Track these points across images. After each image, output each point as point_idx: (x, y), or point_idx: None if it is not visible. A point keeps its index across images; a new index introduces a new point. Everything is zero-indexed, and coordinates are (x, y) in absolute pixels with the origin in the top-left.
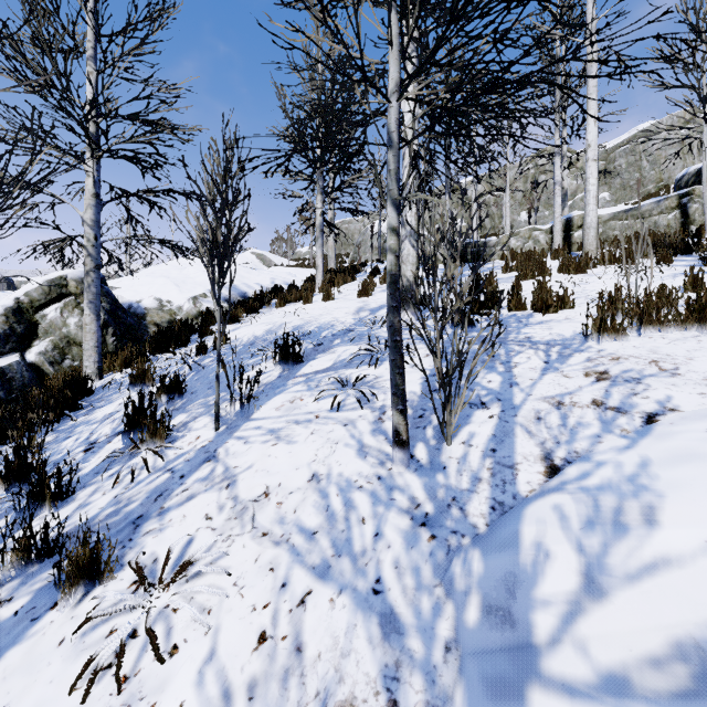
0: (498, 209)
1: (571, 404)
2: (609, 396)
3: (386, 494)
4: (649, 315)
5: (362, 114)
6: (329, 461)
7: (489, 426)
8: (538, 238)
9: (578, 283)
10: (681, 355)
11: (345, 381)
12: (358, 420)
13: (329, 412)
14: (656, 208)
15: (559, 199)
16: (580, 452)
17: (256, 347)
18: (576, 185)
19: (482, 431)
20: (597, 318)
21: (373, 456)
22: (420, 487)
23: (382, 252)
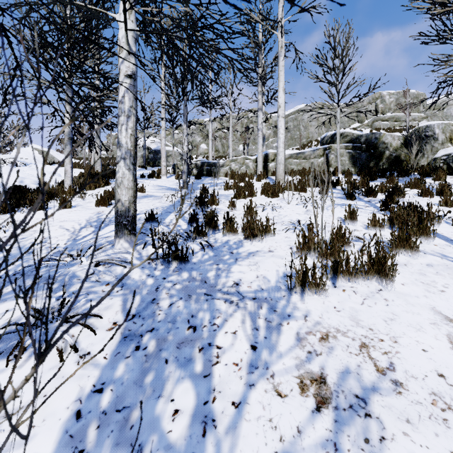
0: (227, 141)
1: None
2: None
3: None
4: (340, 265)
5: None
6: None
7: None
8: (248, 164)
9: (275, 206)
10: (383, 330)
11: None
12: None
13: None
14: (313, 154)
15: (261, 140)
16: None
17: None
18: (268, 133)
19: None
20: (300, 271)
21: None
22: None
23: (147, 160)
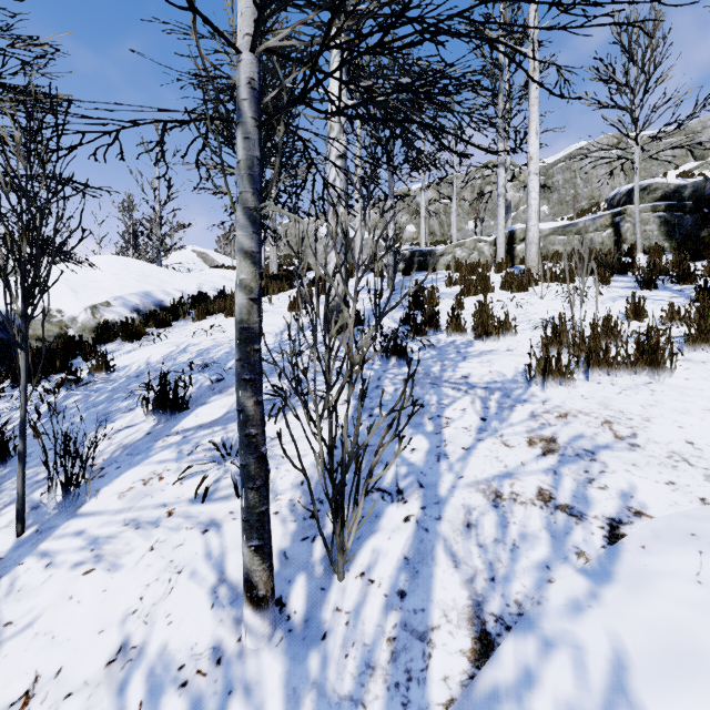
0: (447, 217)
1: (512, 498)
2: (558, 482)
3: (218, 706)
4: (596, 355)
5: (220, 77)
6: (156, 613)
7: (402, 540)
8: (483, 249)
9: (520, 303)
10: (636, 412)
11: (231, 444)
12: (226, 520)
13: (190, 504)
14: (592, 225)
15: (503, 211)
16: (523, 603)
17: (141, 381)
18: (518, 197)
19: (391, 549)
20: (541, 359)
21: (225, 605)
22: (276, 689)
23: None
